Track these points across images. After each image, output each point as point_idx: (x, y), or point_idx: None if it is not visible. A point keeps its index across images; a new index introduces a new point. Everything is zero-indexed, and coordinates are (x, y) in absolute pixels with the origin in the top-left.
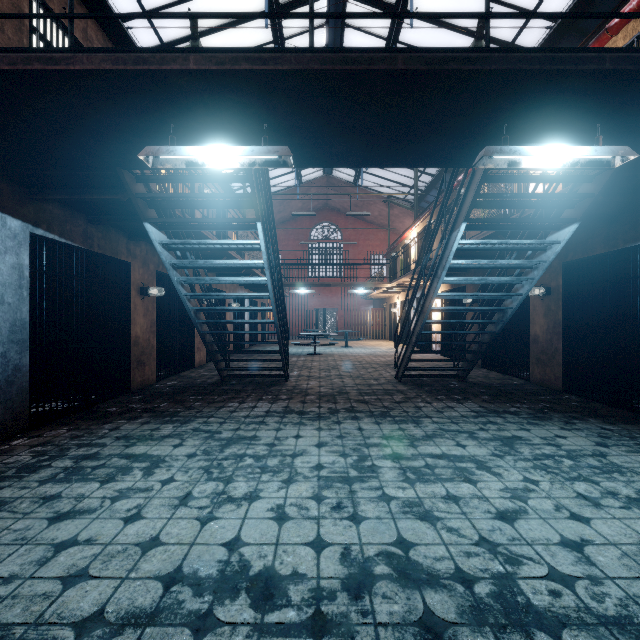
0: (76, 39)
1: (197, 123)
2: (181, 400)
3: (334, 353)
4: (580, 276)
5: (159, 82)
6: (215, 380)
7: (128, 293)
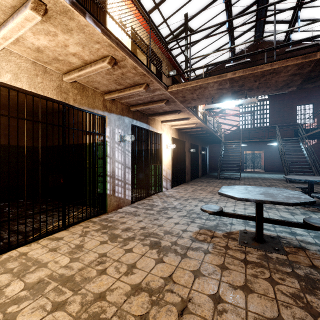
0: None
1: None
2: None
3: None
4: None
5: None
6: None
7: None
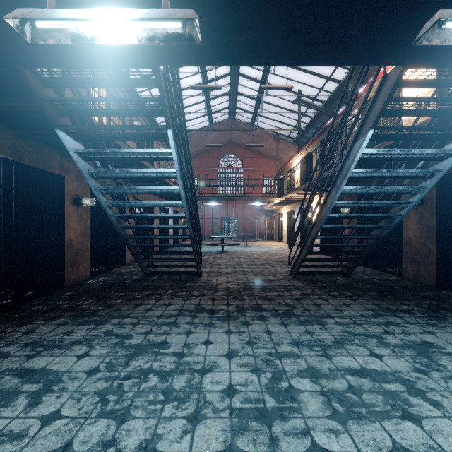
0: None
1: None
2: (105, 297)
3: (237, 251)
4: (450, 188)
5: None
6: (140, 276)
7: (62, 202)
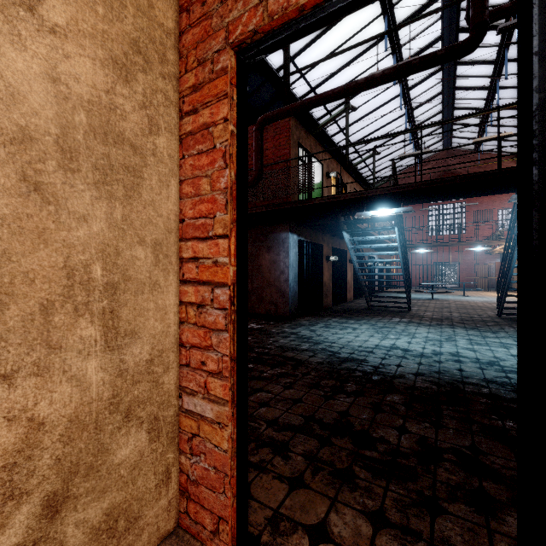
0: (308, 151)
1: (375, 201)
2: (350, 314)
3: (450, 299)
4: None
5: (366, 197)
6: (363, 308)
7: (322, 260)
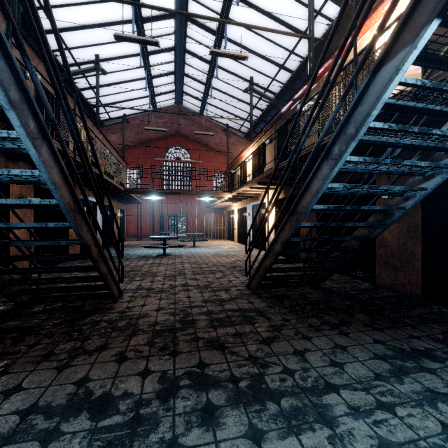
0: None
1: None
2: None
3: (182, 254)
4: None
5: None
6: (12, 306)
7: None
